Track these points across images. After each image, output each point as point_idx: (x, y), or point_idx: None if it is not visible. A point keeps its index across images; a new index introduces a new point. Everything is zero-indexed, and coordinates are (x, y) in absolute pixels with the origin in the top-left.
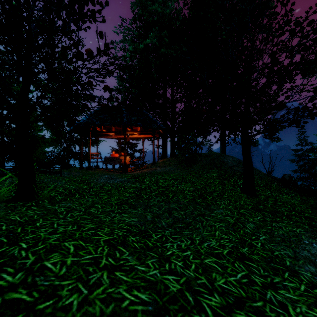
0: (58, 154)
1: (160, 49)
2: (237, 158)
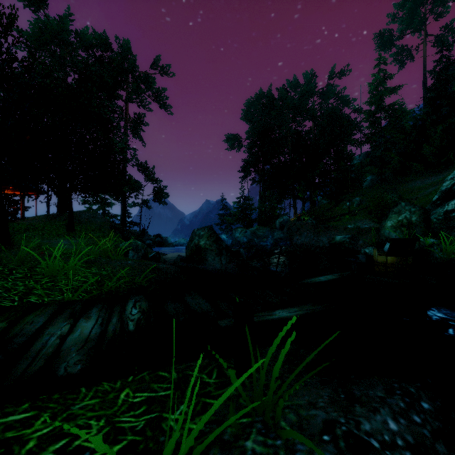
0: None
1: None
2: (97, 215)
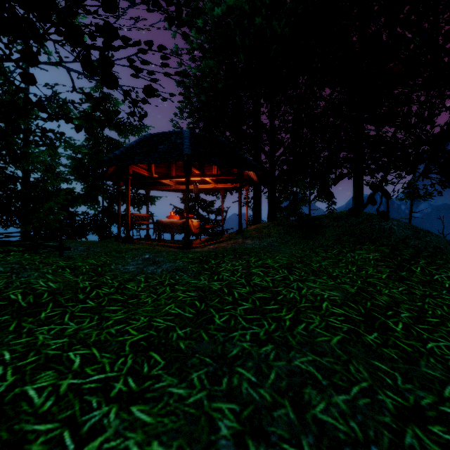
0: (94, 218)
1: (252, 19)
2: (405, 222)
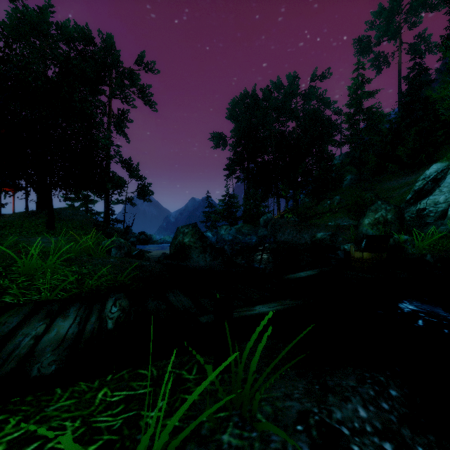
0: None
1: None
2: (79, 212)
